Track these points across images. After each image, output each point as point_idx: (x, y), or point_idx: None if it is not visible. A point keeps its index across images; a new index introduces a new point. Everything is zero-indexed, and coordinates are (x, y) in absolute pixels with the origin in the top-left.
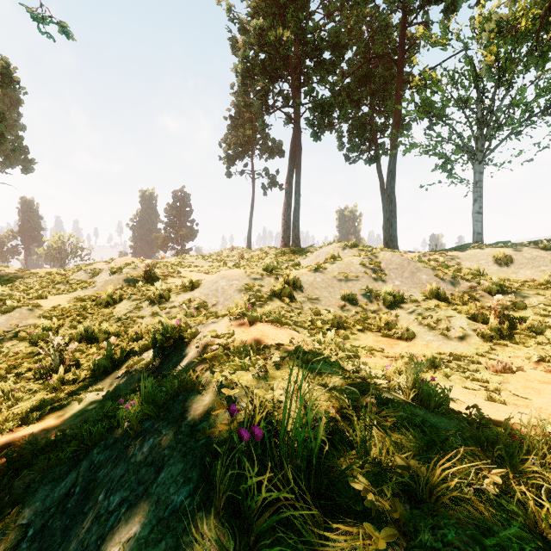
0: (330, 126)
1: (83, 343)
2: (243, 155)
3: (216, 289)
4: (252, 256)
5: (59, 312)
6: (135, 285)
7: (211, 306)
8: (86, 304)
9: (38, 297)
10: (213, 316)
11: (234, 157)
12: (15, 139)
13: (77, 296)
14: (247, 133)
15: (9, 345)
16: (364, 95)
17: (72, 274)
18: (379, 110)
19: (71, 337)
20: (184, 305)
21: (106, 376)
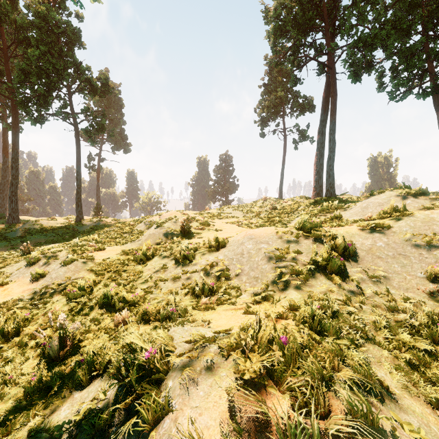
0: (369, 67)
1: (105, 308)
2: (275, 115)
3: (241, 253)
4: (284, 206)
5: (104, 266)
6: (172, 239)
7: (234, 276)
8: (127, 258)
9: (97, 249)
10: (214, 342)
11: (267, 119)
12: (120, 131)
13: (124, 249)
14: (279, 95)
15: (56, 300)
16: (417, 20)
17: (138, 224)
18: (435, 35)
19: (98, 298)
20: (202, 274)
21: (79, 393)
